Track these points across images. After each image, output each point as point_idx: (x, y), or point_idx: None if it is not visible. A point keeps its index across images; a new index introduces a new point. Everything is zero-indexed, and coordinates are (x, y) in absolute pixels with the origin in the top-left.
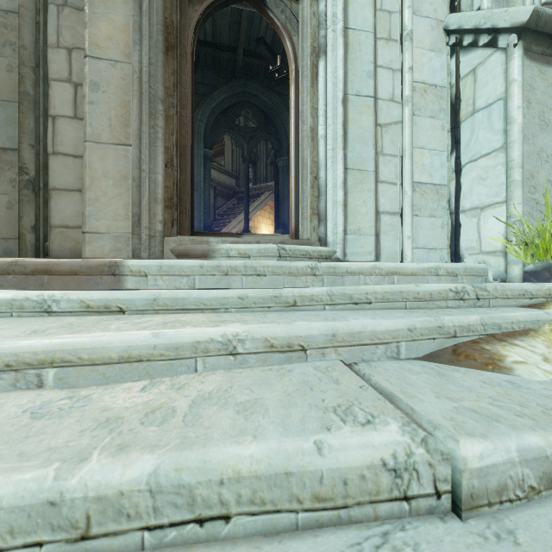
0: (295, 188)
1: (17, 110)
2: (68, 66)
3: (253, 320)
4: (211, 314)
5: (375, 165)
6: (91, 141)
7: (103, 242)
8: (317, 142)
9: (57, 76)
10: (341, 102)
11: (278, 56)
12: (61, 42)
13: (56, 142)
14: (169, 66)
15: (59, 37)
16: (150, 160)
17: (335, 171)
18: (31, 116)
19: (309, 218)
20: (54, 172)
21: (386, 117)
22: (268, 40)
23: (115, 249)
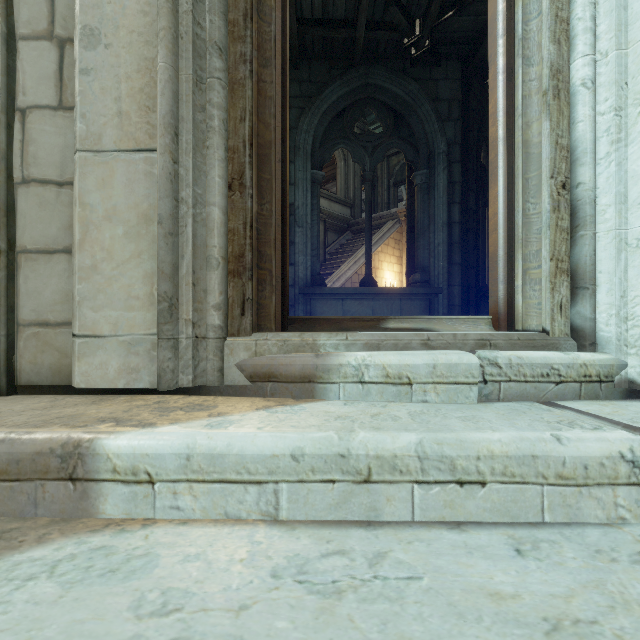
0: (506, 213)
1: None
2: (48, 8)
3: None
4: None
5: None
6: (85, 150)
7: (105, 355)
8: (569, 100)
9: (28, 29)
10: None
11: (416, 21)
12: None
13: (27, 159)
14: None
15: None
16: (197, 178)
17: (622, 163)
18: None
19: (546, 282)
20: (24, 217)
21: None
22: None
23: (127, 369)
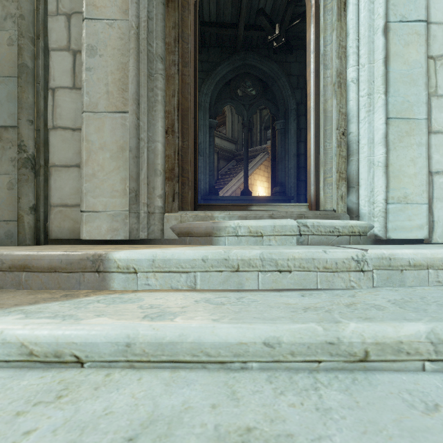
0: (315, 148)
1: (17, 85)
2: (67, 34)
3: (307, 437)
4: (218, 377)
5: (427, 110)
6: (88, 111)
7: (99, 222)
8: (346, 89)
9: (56, 45)
10: (382, 31)
11: (276, 25)
12: (60, 9)
13: (55, 116)
14: (170, 19)
15: (58, 4)
16: (149, 127)
17: (371, 122)
18: (29, 90)
19: (334, 184)
20: (54, 147)
21: (442, 46)
22: (268, 11)
23: (112, 229)
